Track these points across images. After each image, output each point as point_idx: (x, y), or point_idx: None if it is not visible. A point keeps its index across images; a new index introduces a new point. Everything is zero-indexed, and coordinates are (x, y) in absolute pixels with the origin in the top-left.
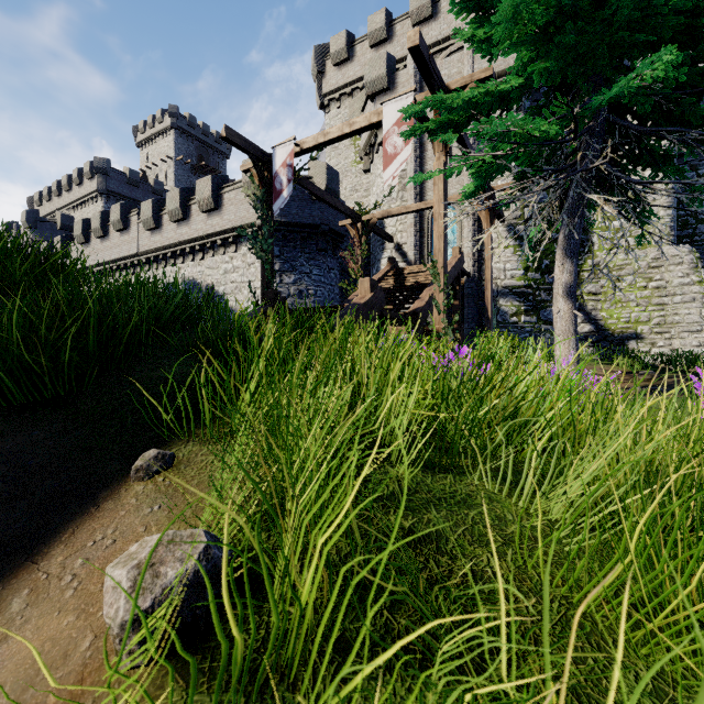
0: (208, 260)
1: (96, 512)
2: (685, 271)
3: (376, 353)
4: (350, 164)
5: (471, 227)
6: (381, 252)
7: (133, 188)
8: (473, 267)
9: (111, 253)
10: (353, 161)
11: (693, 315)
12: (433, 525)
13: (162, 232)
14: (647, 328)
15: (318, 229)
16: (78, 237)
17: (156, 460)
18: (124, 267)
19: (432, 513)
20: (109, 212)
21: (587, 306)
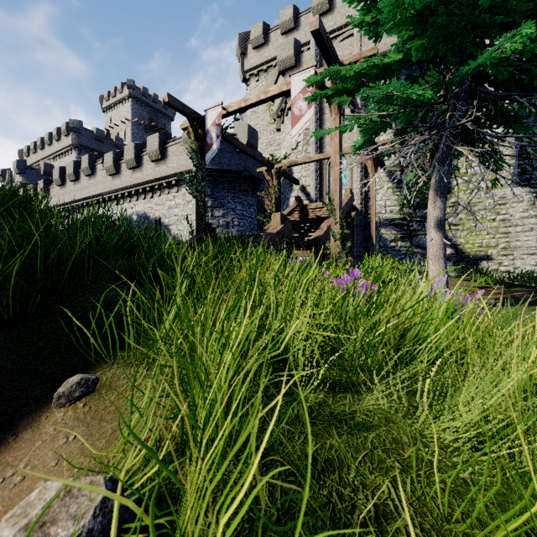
0: (156, 198)
1: (13, 442)
2: (525, 207)
3: (284, 278)
4: (266, 124)
5: (359, 173)
6: (289, 192)
7: (99, 143)
8: (361, 204)
9: (82, 193)
10: (268, 122)
11: (531, 241)
12: (335, 451)
13: (120, 177)
14: (495, 251)
15: (241, 174)
16: (56, 180)
17: (79, 386)
18: (92, 204)
19: (334, 437)
20: (80, 161)
21: (449, 234)
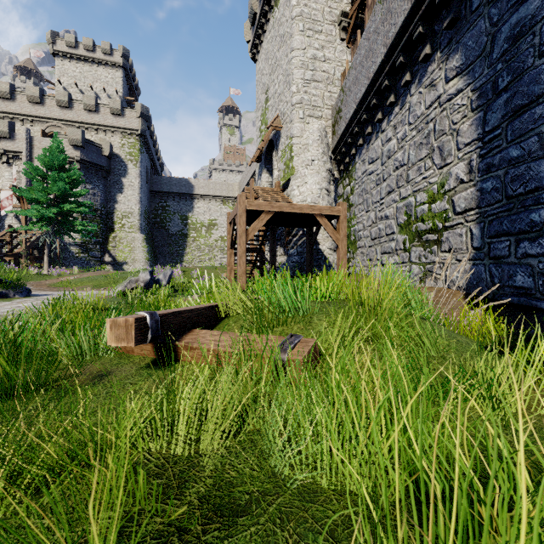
0: None
1: None
2: (140, 242)
3: None
4: None
5: None
6: (5, 216)
7: None
8: None
9: None
10: None
11: (141, 257)
12: None
13: None
14: (129, 260)
15: None
16: None
17: None
18: None
19: None
20: None
21: (111, 251)
